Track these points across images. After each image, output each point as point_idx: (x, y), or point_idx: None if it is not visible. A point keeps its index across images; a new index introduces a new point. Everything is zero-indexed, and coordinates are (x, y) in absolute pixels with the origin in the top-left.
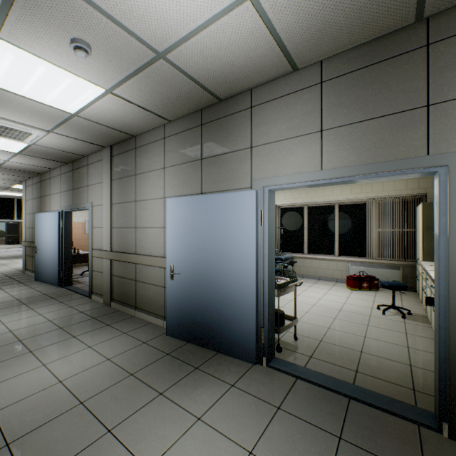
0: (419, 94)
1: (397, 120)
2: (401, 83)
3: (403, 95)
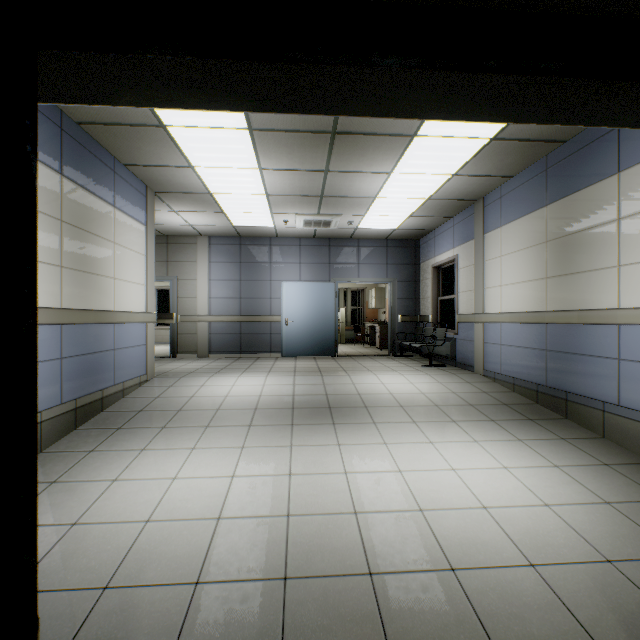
0: (166, 257)
1: (160, 264)
2: (161, 252)
3: (162, 256)
